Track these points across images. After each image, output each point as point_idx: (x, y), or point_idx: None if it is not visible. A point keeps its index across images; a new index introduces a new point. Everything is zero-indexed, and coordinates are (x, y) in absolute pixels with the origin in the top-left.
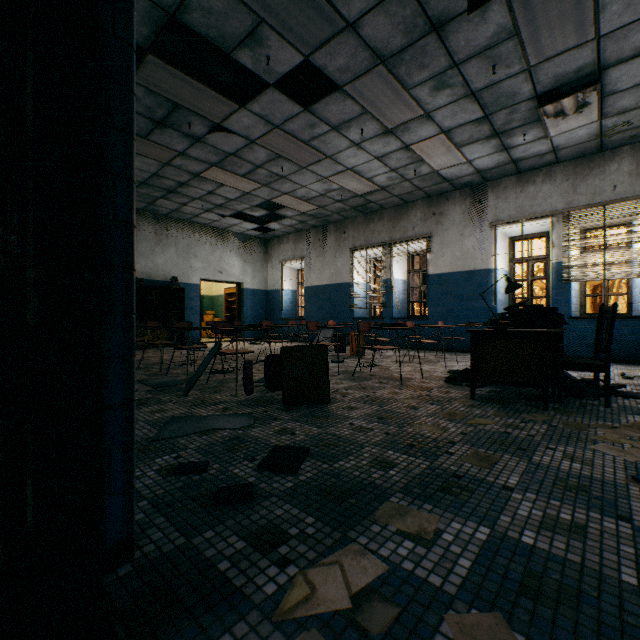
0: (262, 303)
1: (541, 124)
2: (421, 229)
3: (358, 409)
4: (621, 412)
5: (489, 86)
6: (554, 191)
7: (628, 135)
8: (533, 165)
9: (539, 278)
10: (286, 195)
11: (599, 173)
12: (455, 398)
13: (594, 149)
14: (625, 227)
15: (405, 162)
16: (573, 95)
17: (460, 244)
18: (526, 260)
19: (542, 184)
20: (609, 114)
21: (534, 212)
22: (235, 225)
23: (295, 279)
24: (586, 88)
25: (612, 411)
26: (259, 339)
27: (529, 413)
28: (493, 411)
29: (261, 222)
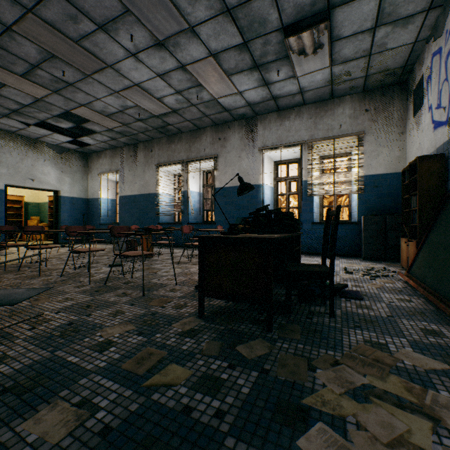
0: (82, 210)
1: (290, 62)
2: (210, 151)
3: (4, 363)
4: (344, 324)
5: (242, 4)
6: (302, 126)
7: (349, 86)
8: (288, 104)
9: (294, 193)
10: (84, 107)
11: (331, 114)
12: (182, 316)
13: (328, 95)
14: (347, 156)
15: (187, 85)
16: (311, 32)
17: (238, 164)
18: (285, 179)
19: (294, 120)
20: (337, 61)
21: (289, 141)
22: (46, 136)
23: (114, 190)
24: (319, 23)
25: (336, 324)
26: (78, 242)
27: (249, 340)
28: (207, 342)
29: (78, 137)
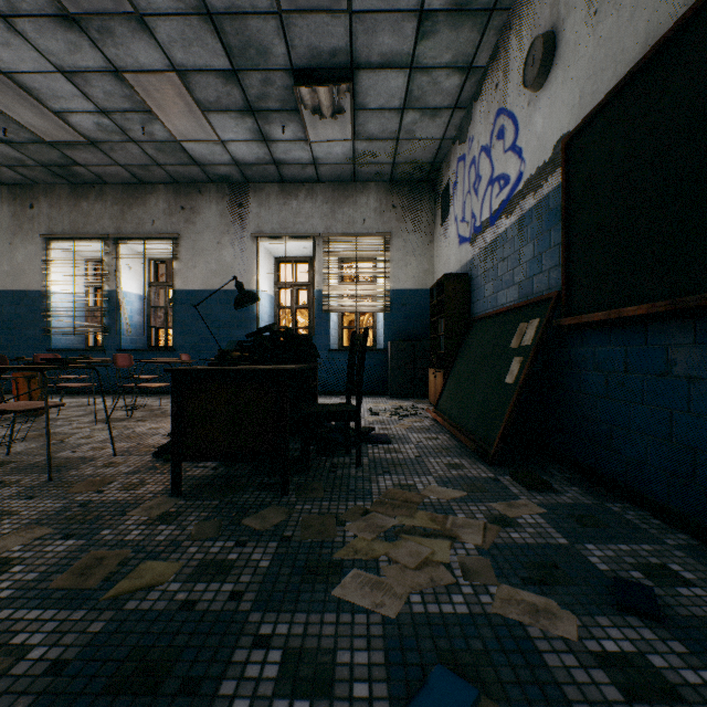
0: None
1: (301, 119)
2: (165, 225)
3: None
4: (373, 472)
5: (232, 14)
6: (316, 212)
7: (375, 170)
8: (296, 176)
9: (304, 307)
10: None
11: (353, 203)
12: (144, 499)
13: (349, 176)
14: (372, 262)
15: (123, 104)
16: (330, 88)
17: (218, 254)
18: (291, 285)
19: (305, 201)
20: (361, 136)
21: (298, 231)
22: None
23: None
24: (341, 82)
25: (364, 473)
26: None
27: (260, 510)
28: (197, 524)
29: None
